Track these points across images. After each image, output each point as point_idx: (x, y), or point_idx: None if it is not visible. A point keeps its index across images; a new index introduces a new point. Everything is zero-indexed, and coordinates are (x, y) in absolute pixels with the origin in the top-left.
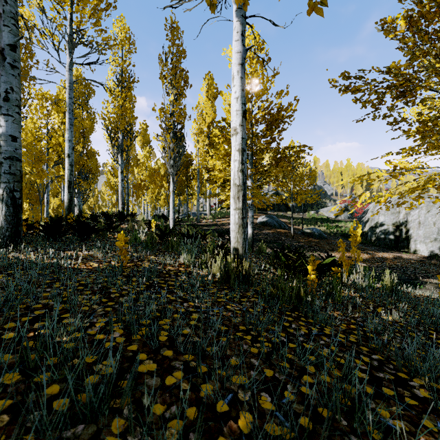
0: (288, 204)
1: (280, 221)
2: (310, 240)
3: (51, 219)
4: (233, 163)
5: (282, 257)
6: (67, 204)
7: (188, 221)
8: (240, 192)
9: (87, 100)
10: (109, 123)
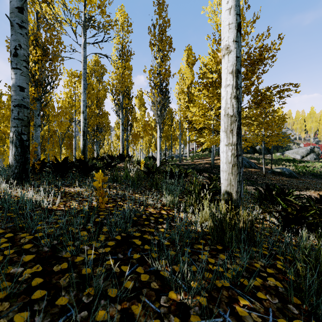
0: (255, 147)
1: (250, 161)
2: (281, 178)
3: (55, 159)
4: (224, 89)
5: (280, 202)
6: (82, 148)
7: (172, 162)
8: (234, 124)
9: (102, 76)
10: (113, 87)
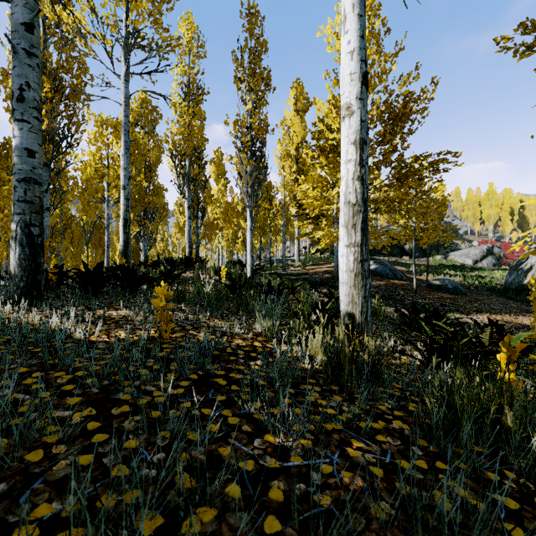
0: (403, 246)
1: (394, 268)
2: (441, 295)
3: (84, 265)
4: (344, 166)
5: (426, 328)
6: (122, 247)
7: (271, 269)
8: (358, 216)
9: (154, 126)
10: (173, 146)
